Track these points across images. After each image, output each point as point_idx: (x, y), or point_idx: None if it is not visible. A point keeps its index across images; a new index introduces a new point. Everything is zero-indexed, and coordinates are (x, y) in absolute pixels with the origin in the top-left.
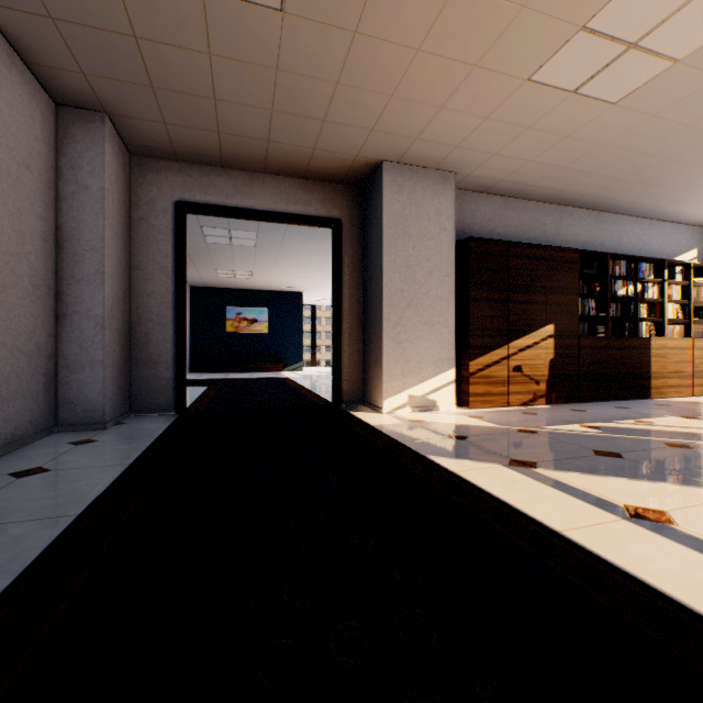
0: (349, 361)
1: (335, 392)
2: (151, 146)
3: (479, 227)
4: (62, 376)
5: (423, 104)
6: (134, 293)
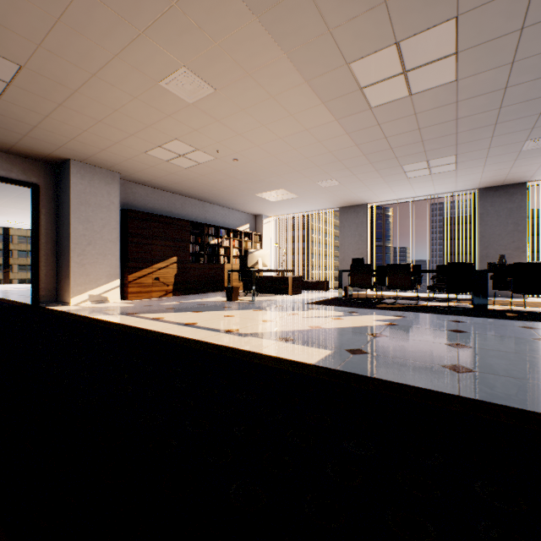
0: (46, 276)
1: (34, 297)
2: None
3: (138, 202)
4: None
5: (93, 146)
6: None
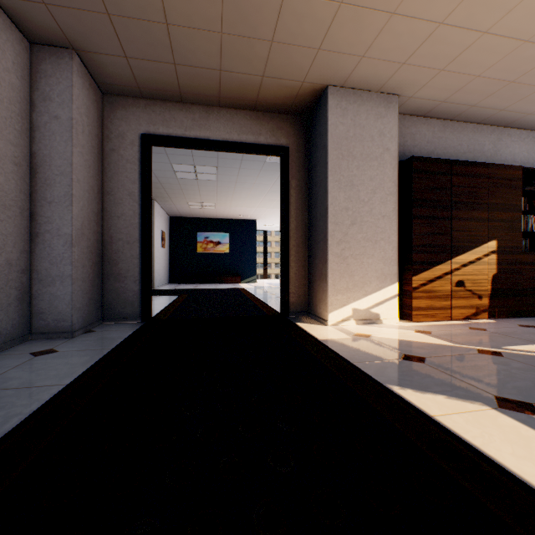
0: (295, 276)
1: (282, 304)
2: (118, 84)
3: (419, 150)
4: (35, 289)
5: (374, 11)
6: (106, 216)
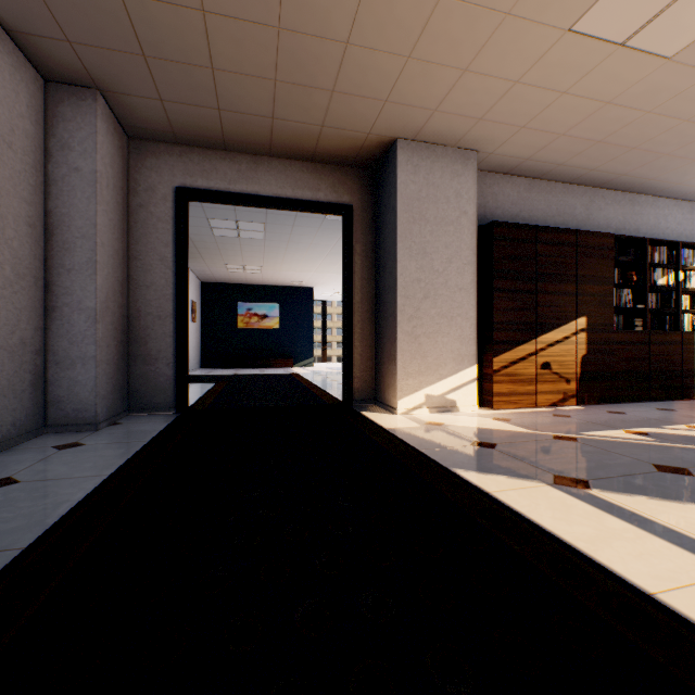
0: (361, 358)
1: (345, 390)
2: (149, 128)
3: (502, 212)
4: (51, 373)
5: (444, 67)
6: (132, 285)
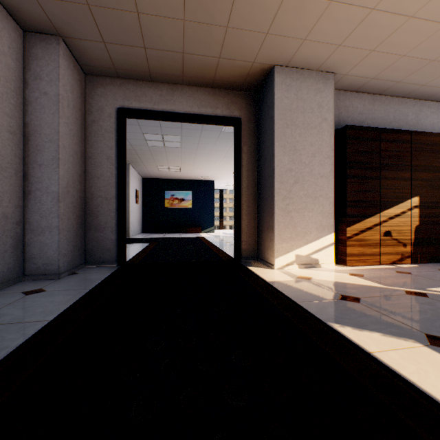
0: (247, 227)
1: (236, 250)
2: (98, 66)
3: (351, 120)
4: (28, 237)
5: None
6: (88, 176)
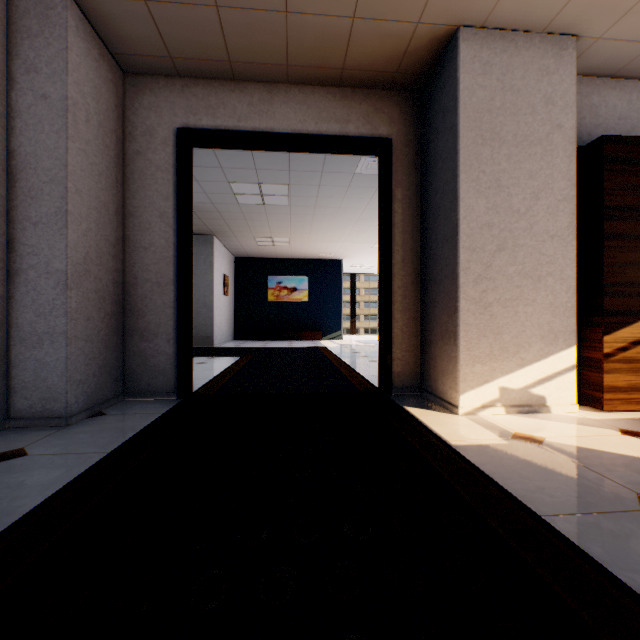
0: (402, 333)
1: (382, 375)
2: (142, 54)
3: (604, 131)
4: (14, 352)
5: None
6: (129, 247)
